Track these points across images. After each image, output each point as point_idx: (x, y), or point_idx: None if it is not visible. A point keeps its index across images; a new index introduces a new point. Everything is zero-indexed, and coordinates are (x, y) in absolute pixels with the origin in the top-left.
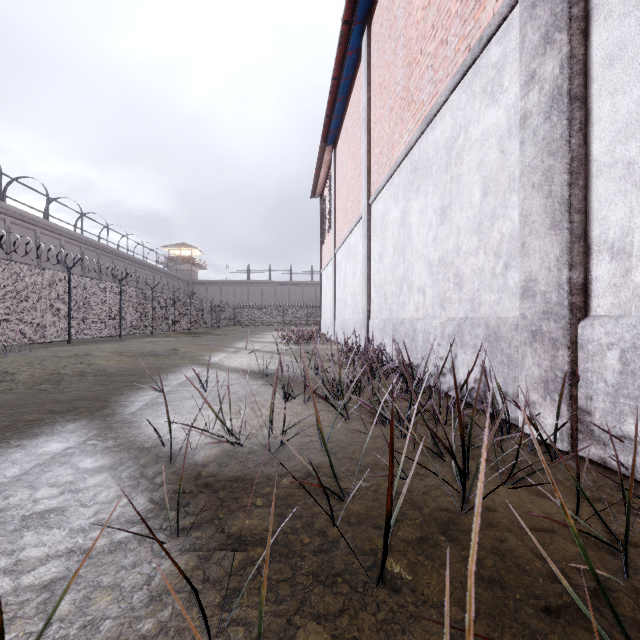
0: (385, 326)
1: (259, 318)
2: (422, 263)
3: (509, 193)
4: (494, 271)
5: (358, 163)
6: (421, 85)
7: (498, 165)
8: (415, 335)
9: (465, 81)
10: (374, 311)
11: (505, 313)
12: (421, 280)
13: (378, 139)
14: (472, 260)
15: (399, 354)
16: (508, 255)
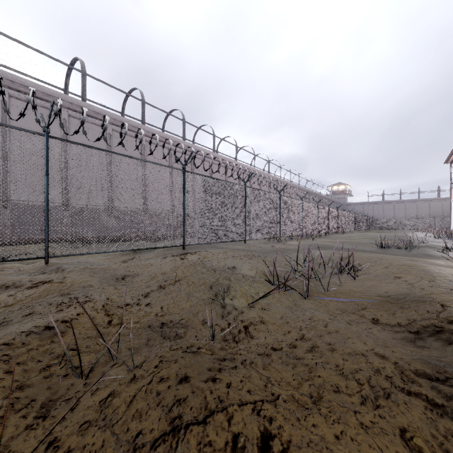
0: None
1: (393, 225)
2: None
3: None
4: None
5: None
6: None
7: None
8: None
9: None
10: None
11: None
12: None
13: None
14: None
15: None
16: None
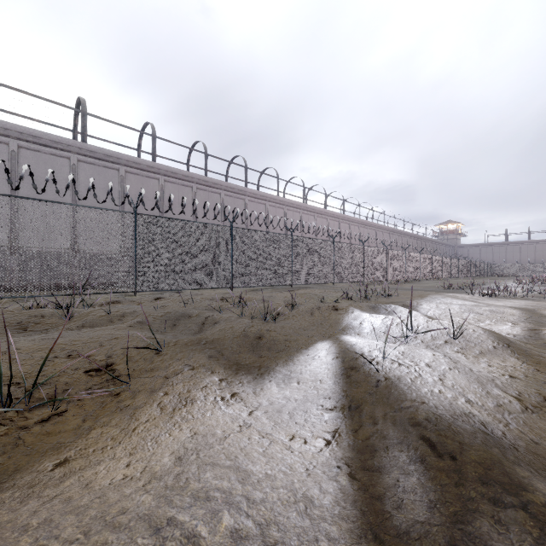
0: None
1: (517, 271)
2: None
3: None
4: None
5: None
6: None
7: None
8: None
9: None
10: None
11: None
12: None
13: None
14: None
15: None
16: None
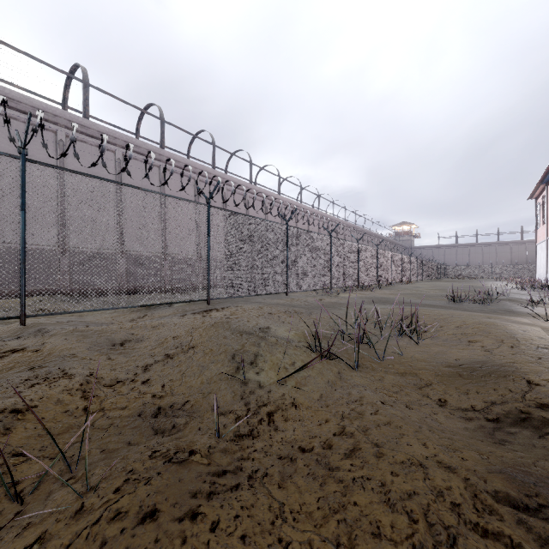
0: None
1: (468, 272)
2: None
3: None
4: None
5: None
6: None
7: None
8: None
9: None
10: None
11: None
12: None
13: None
14: None
15: None
16: None
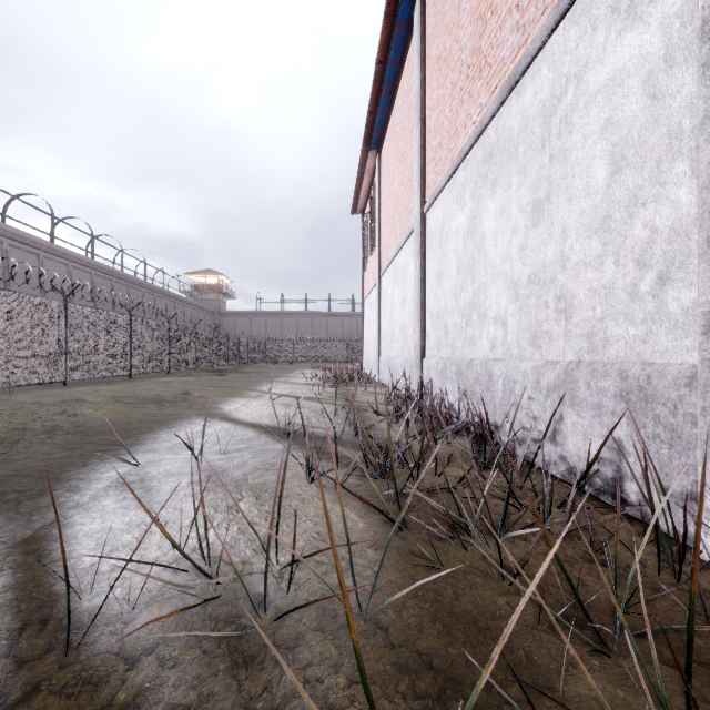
0: (445, 368)
1: (293, 353)
2: (501, 283)
3: (669, 160)
4: (636, 289)
5: (408, 164)
6: (500, 38)
7: (644, 119)
8: (491, 382)
9: (577, 7)
10: (430, 348)
11: (660, 357)
12: (500, 307)
13: (435, 128)
14: (590, 274)
15: (468, 408)
16: (666, 262)
